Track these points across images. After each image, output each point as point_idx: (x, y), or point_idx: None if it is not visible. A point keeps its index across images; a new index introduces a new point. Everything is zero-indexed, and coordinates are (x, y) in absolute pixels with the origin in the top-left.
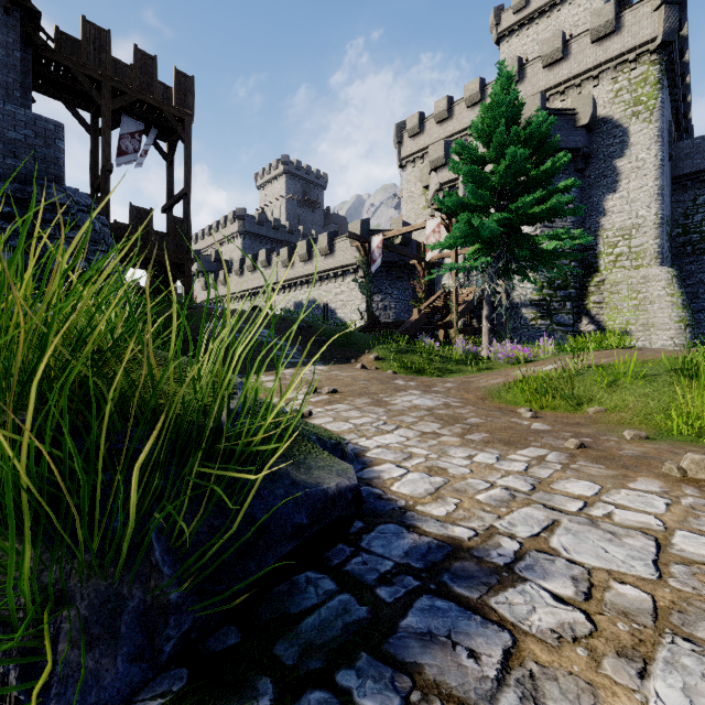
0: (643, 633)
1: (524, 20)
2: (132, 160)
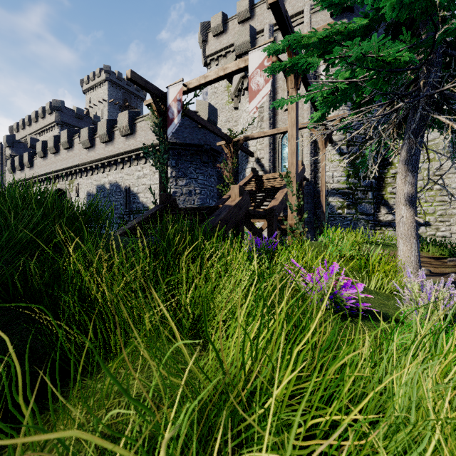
0: None
1: None
2: None
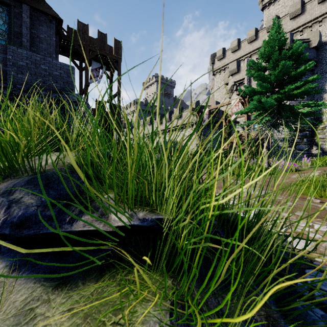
0: None
1: None
2: (96, 80)
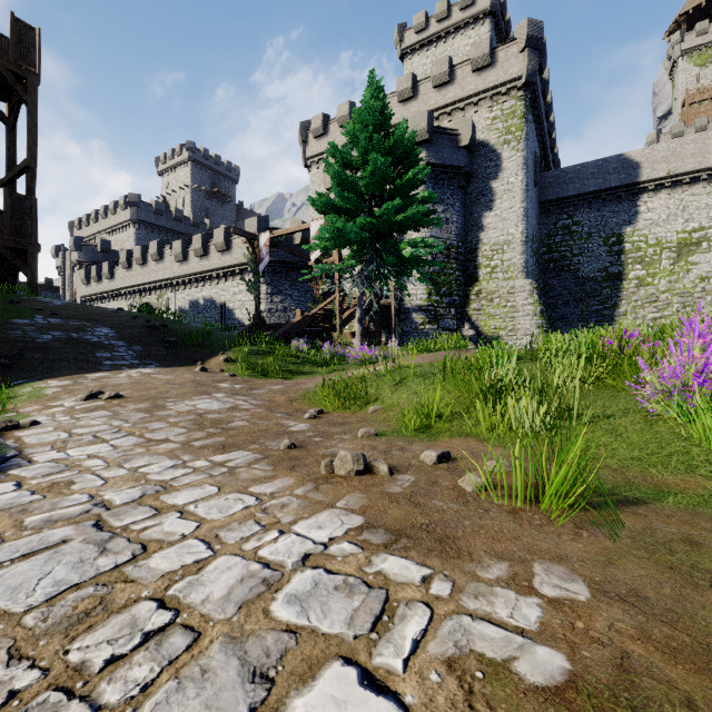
0: None
1: (425, 41)
2: None
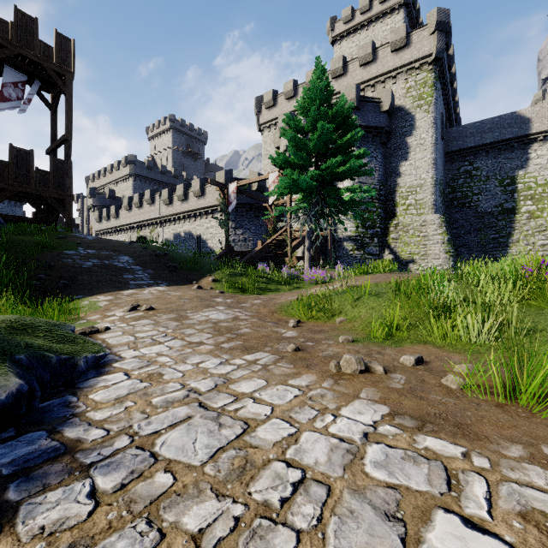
0: (121, 520)
1: (351, 30)
2: (16, 106)
